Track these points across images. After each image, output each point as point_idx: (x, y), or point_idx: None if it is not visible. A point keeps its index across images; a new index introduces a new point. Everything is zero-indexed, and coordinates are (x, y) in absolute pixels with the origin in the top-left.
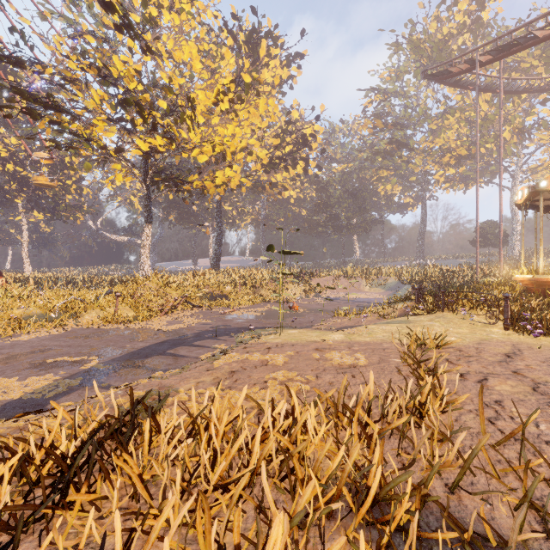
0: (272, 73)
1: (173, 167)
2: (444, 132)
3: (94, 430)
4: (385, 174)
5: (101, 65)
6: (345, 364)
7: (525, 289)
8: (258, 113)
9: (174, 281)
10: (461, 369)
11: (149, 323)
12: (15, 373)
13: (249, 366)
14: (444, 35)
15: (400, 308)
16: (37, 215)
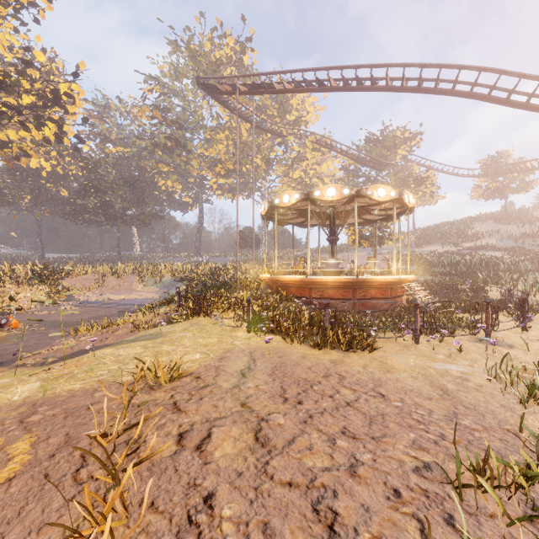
0: None
1: None
2: (216, 144)
3: None
4: (166, 170)
5: None
6: None
7: (267, 285)
8: None
9: None
10: (185, 421)
11: None
12: None
13: None
14: (217, 59)
15: (162, 312)
16: None
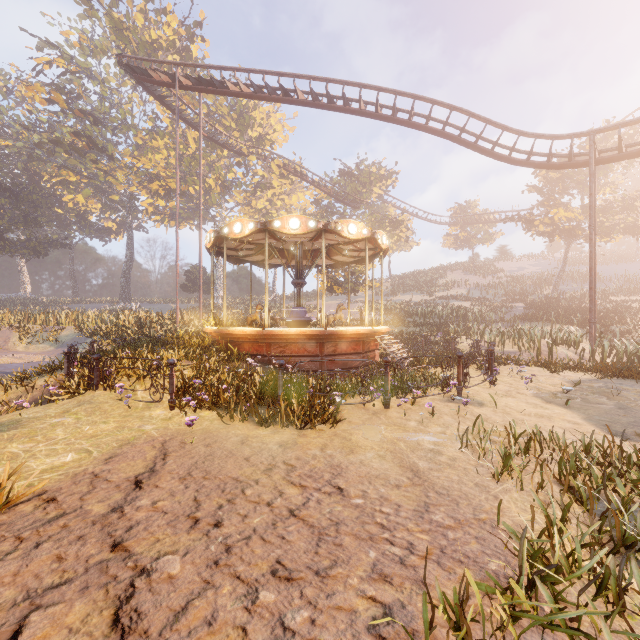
0: None
1: None
2: (152, 153)
3: None
4: (74, 179)
5: None
6: None
7: (214, 341)
8: None
9: None
10: None
11: None
12: None
13: None
14: (153, 40)
15: (40, 385)
16: None
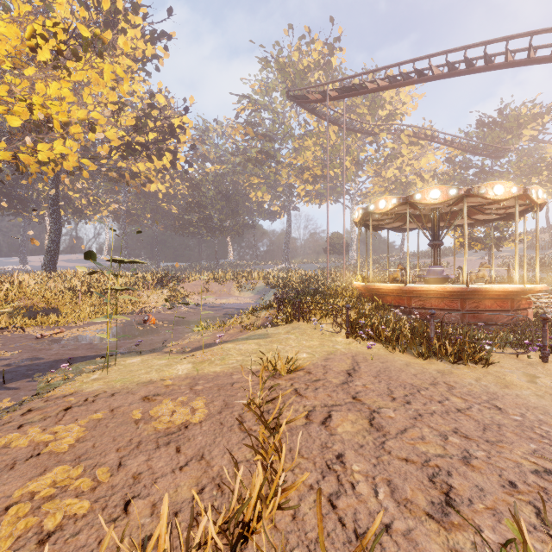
0: (132, 44)
1: None
2: (304, 152)
3: None
4: (256, 182)
5: None
6: (174, 424)
7: (360, 293)
8: (103, 81)
9: None
10: (308, 403)
11: None
12: None
13: (0, 466)
14: (304, 66)
15: (263, 316)
16: None
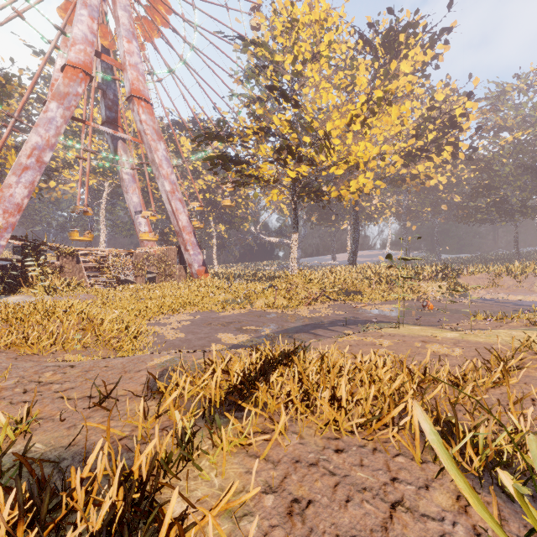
0: (412, 62)
1: (314, 181)
2: None
3: (280, 352)
4: None
5: (266, 125)
6: (439, 353)
7: None
8: (390, 120)
9: (314, 278)
10: None
11: (296, 310)
12: (230, 332)
13: (362, 344)
14: None
15: None
16: (221, 227)
